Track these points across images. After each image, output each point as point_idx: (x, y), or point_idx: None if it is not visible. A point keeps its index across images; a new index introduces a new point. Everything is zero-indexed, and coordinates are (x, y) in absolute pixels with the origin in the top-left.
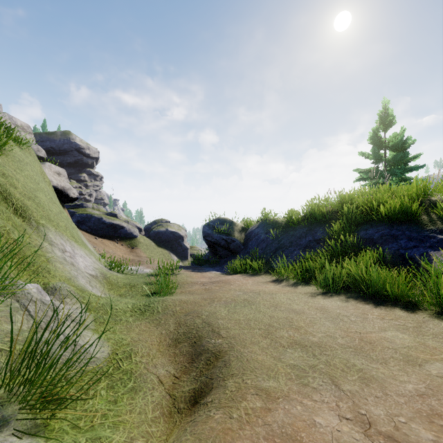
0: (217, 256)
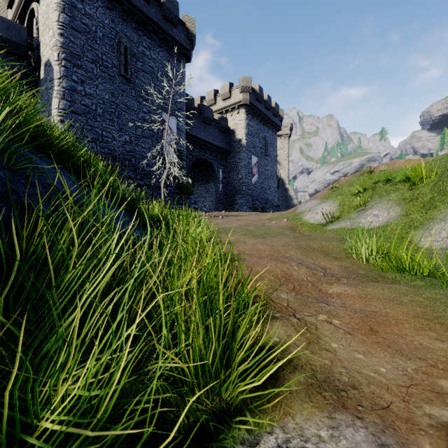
0: None
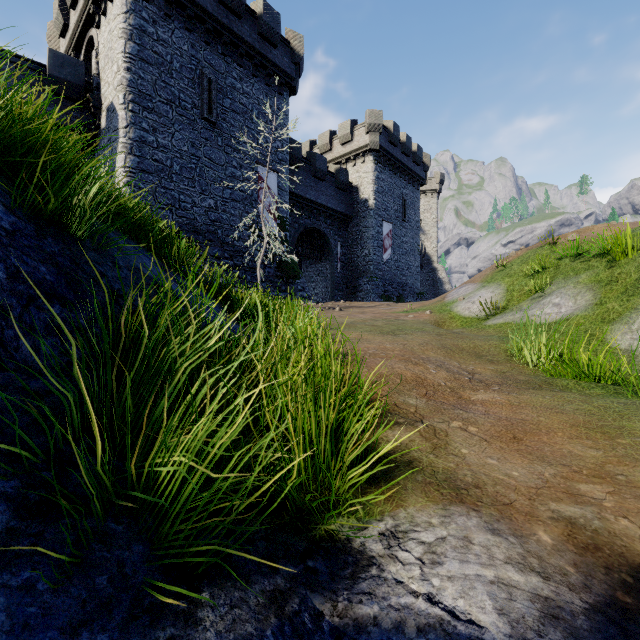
0: None
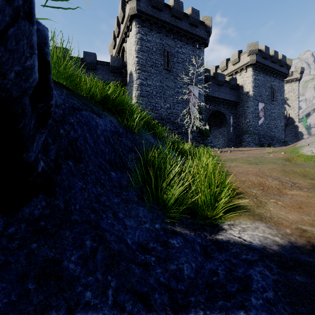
0: None
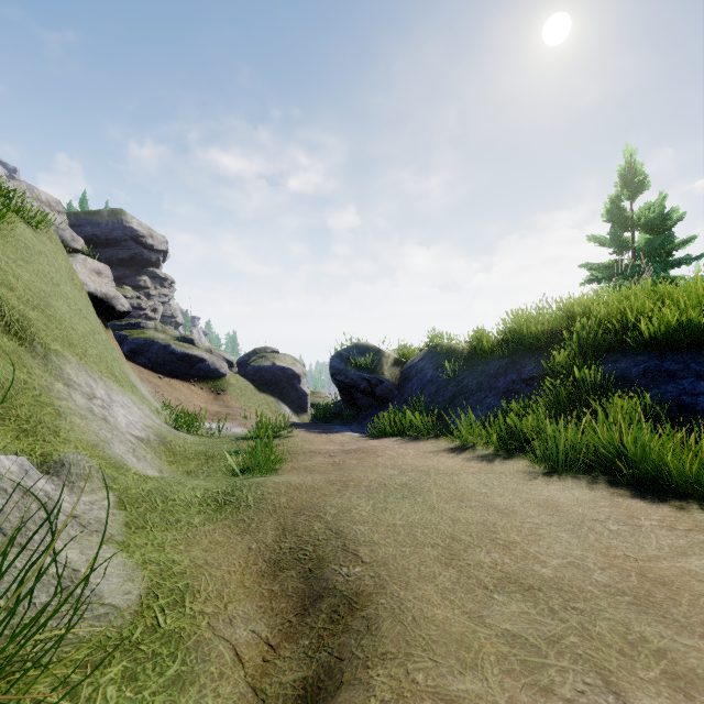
0: (353, 407)
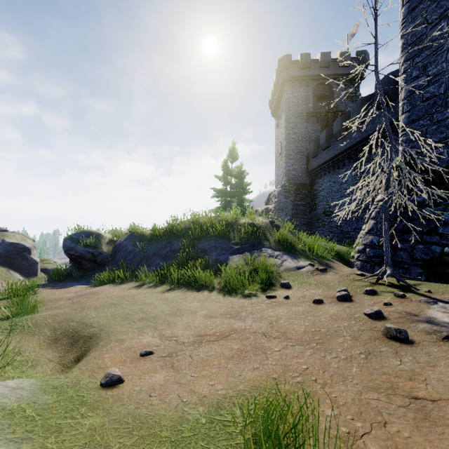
0: (81, 269)
